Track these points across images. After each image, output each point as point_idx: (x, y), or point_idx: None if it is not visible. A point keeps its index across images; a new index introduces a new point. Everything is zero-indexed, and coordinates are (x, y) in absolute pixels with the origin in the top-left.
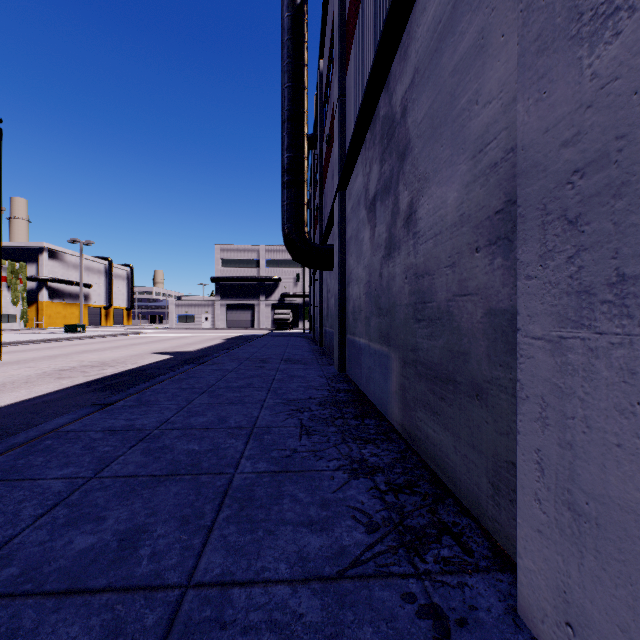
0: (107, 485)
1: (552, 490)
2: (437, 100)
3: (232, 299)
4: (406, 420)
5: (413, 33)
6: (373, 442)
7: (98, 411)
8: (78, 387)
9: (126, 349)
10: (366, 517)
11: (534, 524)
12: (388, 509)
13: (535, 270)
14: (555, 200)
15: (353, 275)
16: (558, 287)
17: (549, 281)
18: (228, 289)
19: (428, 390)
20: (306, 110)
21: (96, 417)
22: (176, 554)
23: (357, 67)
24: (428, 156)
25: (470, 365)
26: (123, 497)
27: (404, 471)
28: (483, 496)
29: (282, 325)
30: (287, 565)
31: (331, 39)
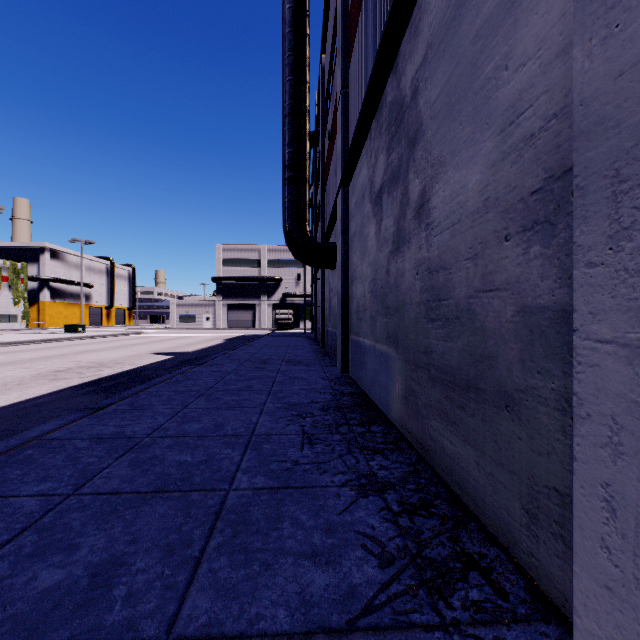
0: (86, 504)
1: (629, 539)
2: (455, 74)
3: (233, 299)
4: (417, 428)
5: (425, 5)
6: (381, 452)
7: (87, 416)
8: (72, 389)
9: (125, 349)
10: (378, 546)
11: (600, 578)
12: (403, 536)
13: (601, 255)
14: (635, 162)
15: (357, 273)
16: (639, 275)
17: (624, 268)
18: (229, 289)
19: (444, 397)
20: (308, 104)
21: (84, 423)
22: (156, 595)
23: (361, 55)
24: (444, 138)
25: (497, 371)
26: (102, 519)
27: (418, 487)
28: (515, 523)
29: (283, 325)
30: (287, 611)
31: (333, 32)
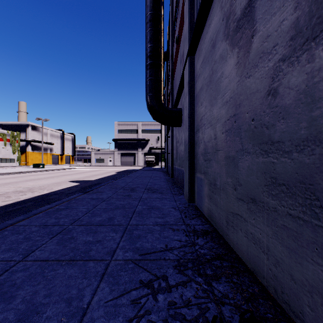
0: None
1: None
2: None
3: (124, 150)
4: None
5: None
6: None
7: None
8: None
9: (56, 178)
10: None
11: None
12: None
13: None
14: None
15: (204, 120)
16: None
17: None
18: (121, 145)
19: None
20: (162, 14)
21: None
22: None
23: None
24: None
25: None
26: None
27: None
28: None
29: (150, 164)
30: None
31: None
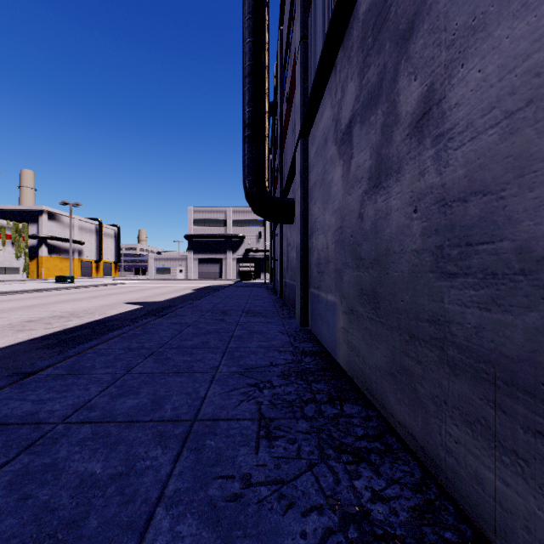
0: None
1: None
2: None
3: (203, 254)
4: (415, 424)
5: None
6: (367, 459)
7: (11, 385)
8: (30, 342)
9: (102, 299)
10: None
11: None
12: None
13: None
14: None
15: (318, 224)
16: None
17: None
18: (199, 245)
19: (482, 399)
20: (267, 65)
21: (0, 396)
22: None
23: None
24: None
25: None
26: None
27: None
28: None
29: (246, 276)
30: None
31: None
